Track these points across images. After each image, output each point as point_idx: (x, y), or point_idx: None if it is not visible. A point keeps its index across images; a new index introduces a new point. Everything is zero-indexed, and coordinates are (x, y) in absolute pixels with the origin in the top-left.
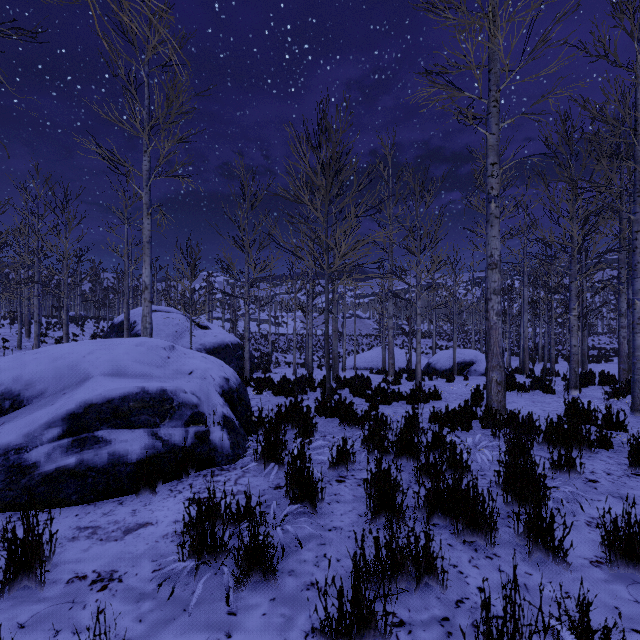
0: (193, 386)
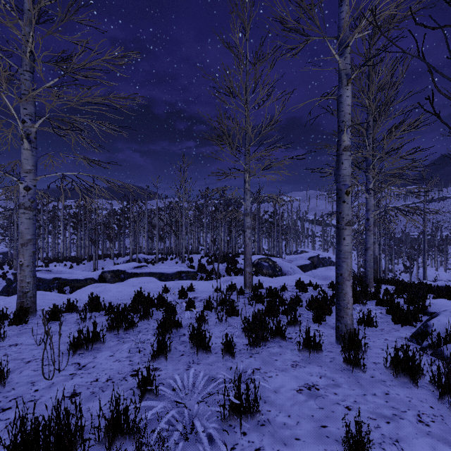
0: None
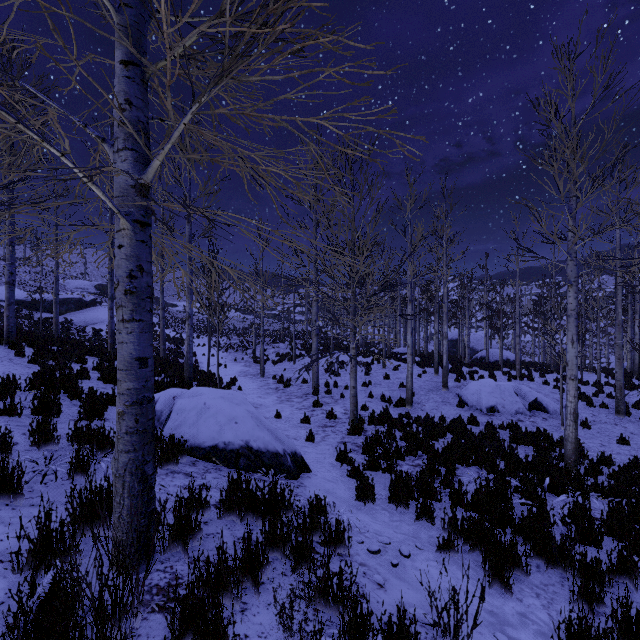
0: (513, 356)
